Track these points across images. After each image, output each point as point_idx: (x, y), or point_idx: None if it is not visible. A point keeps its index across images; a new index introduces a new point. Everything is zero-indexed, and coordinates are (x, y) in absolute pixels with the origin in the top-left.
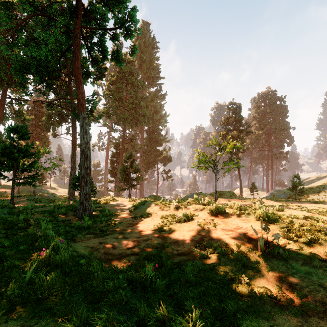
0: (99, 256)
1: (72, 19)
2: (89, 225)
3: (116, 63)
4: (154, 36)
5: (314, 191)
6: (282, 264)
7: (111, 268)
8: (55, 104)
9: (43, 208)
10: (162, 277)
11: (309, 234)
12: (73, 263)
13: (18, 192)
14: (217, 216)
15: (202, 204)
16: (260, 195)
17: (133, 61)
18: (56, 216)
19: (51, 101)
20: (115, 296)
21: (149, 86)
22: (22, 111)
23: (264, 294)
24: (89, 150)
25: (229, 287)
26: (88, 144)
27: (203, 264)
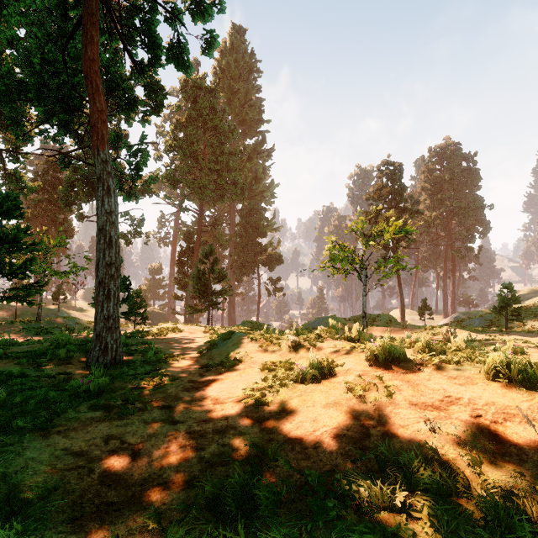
0: (82, 490)
1: None
2: (103, 386)
3: (176, 65)
4: (253, 51)
5: (535, 313)
6: None
7: None
8: (73, 157)
9: (29, 345)
10: None
11: None
12: None
13: (15, 316)
14: (390, 367)
15: (346, 339)
16: (433, 322)
17: (216, 90)
18: (43, 364)
19: (67, 152)
20: None
21: (245, 136)
22: (19, 173)
23: None
24: (115, 229)
25: None
26: (112, 215)
27: None
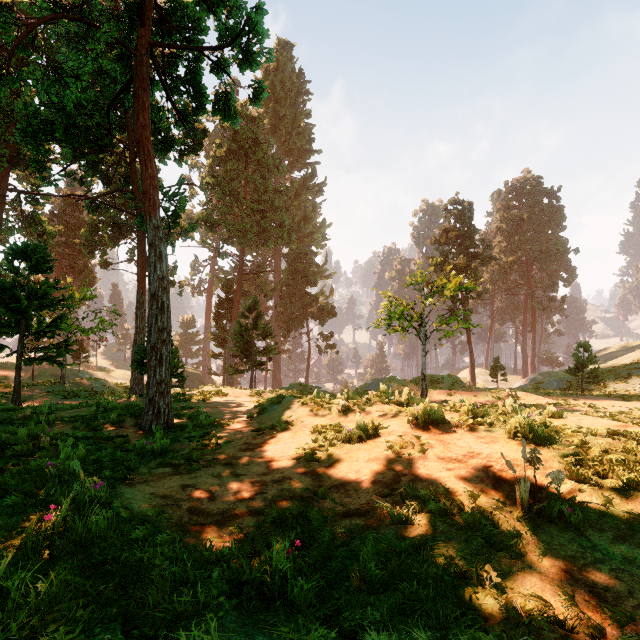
0: (179, 517)
1: (135, 30)
2: (164, 447)
3: (223, 118)
4: (301, 70)
5: (618, 375)
6: (571, 538)
7: (201, 546)
8: (104, 203)
9: (75, 410)
10: (309, 570)
11: (623, 470)
12: (116, 538)
13: (32, 378)
14: (428, 429)
15: (396, 403)
16: (510, 383)
17: (259, 118)
18: (99, 427)
19: (96, 196)
20: (194, 631)
21: (292, 168)
22: (39, 217)
23: (538, 615)
24: (167, 294)
25: (457, 595)
26: (164, 281)
27: (399, 539)
